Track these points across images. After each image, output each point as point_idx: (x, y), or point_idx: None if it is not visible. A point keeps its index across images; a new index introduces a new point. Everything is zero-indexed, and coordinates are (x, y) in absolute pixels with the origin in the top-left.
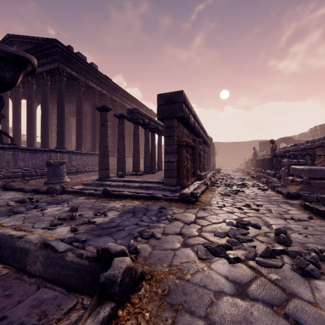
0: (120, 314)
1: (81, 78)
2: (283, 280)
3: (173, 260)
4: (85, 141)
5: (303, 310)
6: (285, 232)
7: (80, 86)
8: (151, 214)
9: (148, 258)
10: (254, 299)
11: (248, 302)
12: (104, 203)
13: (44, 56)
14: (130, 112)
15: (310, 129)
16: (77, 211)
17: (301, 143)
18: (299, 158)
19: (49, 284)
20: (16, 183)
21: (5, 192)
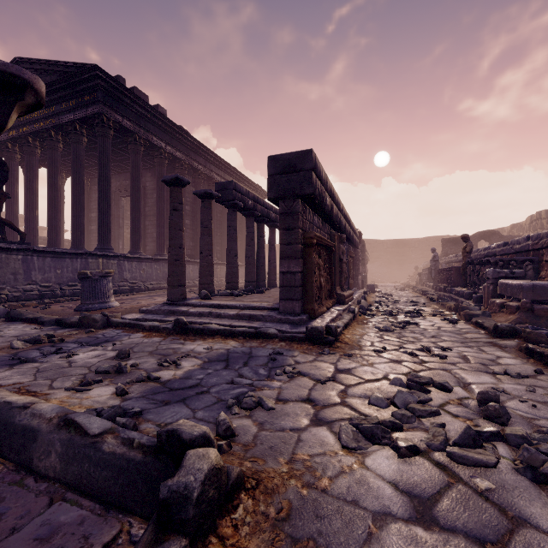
0: None
1: (139, 131)
2: (500, 491)
3: (296, 450)
4: (146, 238)
5: None
6: (497, 398)
7: (137, 144)
8: (256, 363)
9: (251, 446)
10: (448, 529)
11: (438, 536)
12: (176, 345)
13: (76, 94)
14: (222, 188)
15: (529, 217)
16: (130, 358)
17: (516, 241)
18: (513, 267)
19: (71, 495)
20: (28, 308)
21: (8, 325)
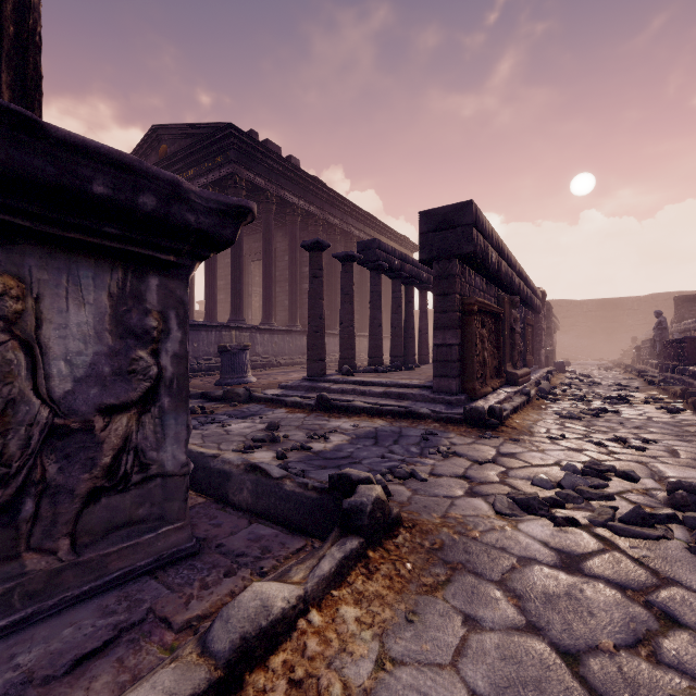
0: (371, 555)
1: (271, 188)
2: (660, 561)
3: (449, 510)
4: (277, 307)
5: (685, 601)
6: (692, 489)
7: (269, 202)
8: (407, 442)
9: (406, 504)
10: (591, 576)
11: (579, 578)
12: (321, 421)
13: (210, 156)
14: (364, 248)
15: None
16: (279, 431)
17: None
18: None
19: (262, 520)
20: None
21: None
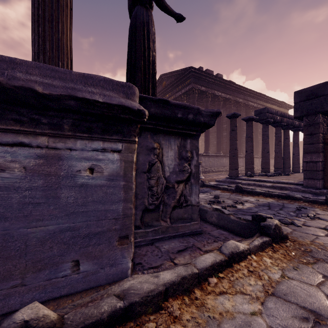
0: (274, 245)
1: (208, 90)
2: None
3: (315, 240)
4: (210, 144)
5: None
6: None
7: (207, 97)
8: (288, 210)
9: (289, 234)
10: None
11: None
12: (238, 197)
13: (182, 82)
14: (258, 113)
15: None
16: (219, 199)
17: None
18: None
19: (221, 229)
20: None
21: None
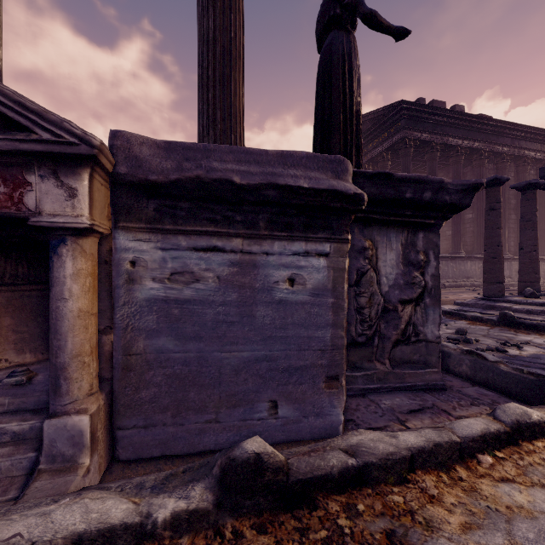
0: None
1: (435, 139)
2: None
3: None
4: None
5: None
6: None
7: (433, 151)
8: None
9: None
10: None
11: None
12: (507, 334)
13: (384, 130)
14: None
15: None
16: (467, 336)
17: None
18: None
19: (481, 386)
20: None
21: None
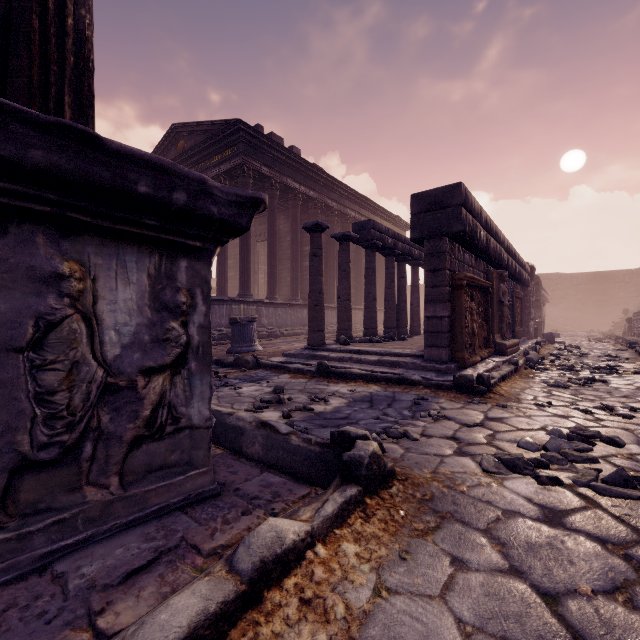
0: (368, 501)
1: (275, 175)
2: None
3: (439, 467)
4: (280, 283)
5: None
6: None
7: (273, 189)
8: (400, 406)
9: (399, 461)
10: (572, 530)
11: (561, 531)
12: (321, 386)
13: (221, 149)
14: (360, 228)
15: None
16: (284, 394)
17: None
18: None
19: (272, 470)
20: None
21: None
